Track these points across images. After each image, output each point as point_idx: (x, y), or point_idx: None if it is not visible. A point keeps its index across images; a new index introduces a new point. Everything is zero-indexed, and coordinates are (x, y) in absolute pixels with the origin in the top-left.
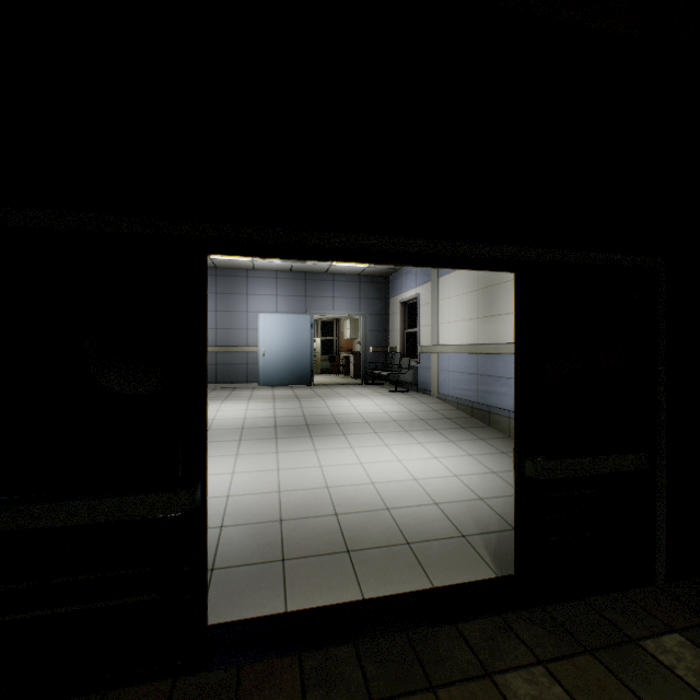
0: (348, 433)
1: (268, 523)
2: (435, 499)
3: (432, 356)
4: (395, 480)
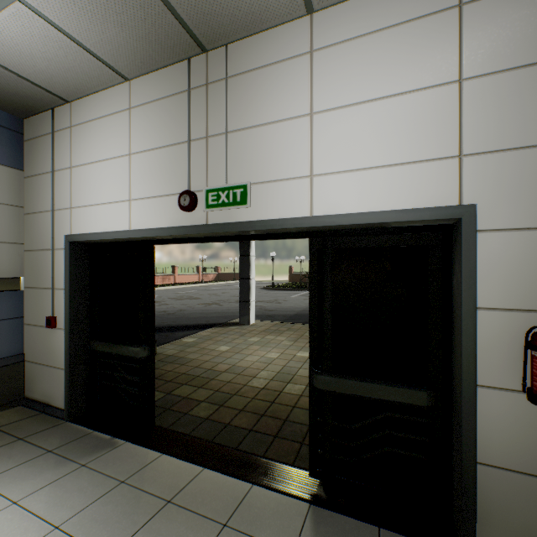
0: None
1: None
2: (1, 507)
3: None
4: None
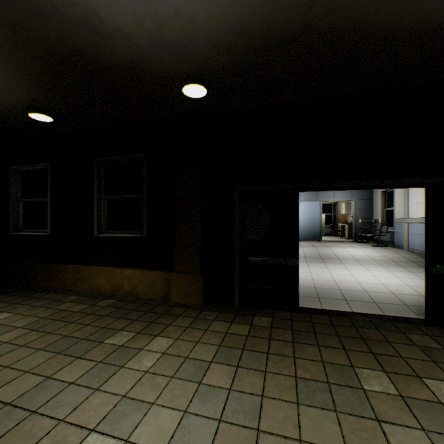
0: (344, 263)
1: (310, 287)
2: (393, 292)
3: (403, 224)
4: (370, 283)
